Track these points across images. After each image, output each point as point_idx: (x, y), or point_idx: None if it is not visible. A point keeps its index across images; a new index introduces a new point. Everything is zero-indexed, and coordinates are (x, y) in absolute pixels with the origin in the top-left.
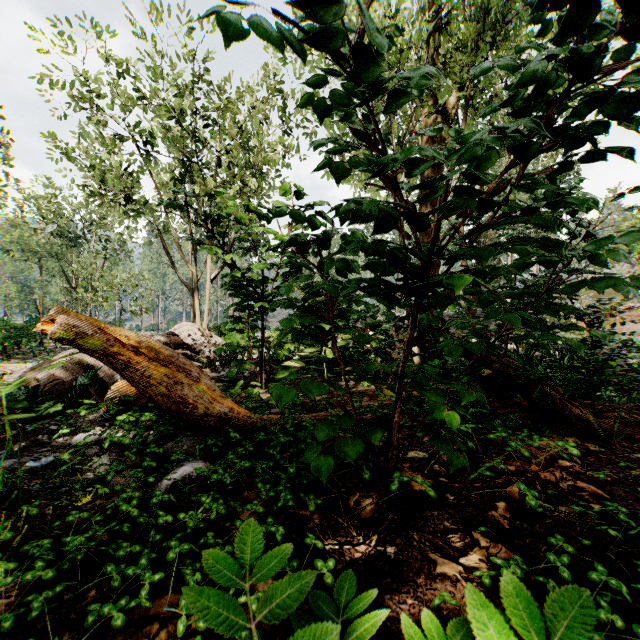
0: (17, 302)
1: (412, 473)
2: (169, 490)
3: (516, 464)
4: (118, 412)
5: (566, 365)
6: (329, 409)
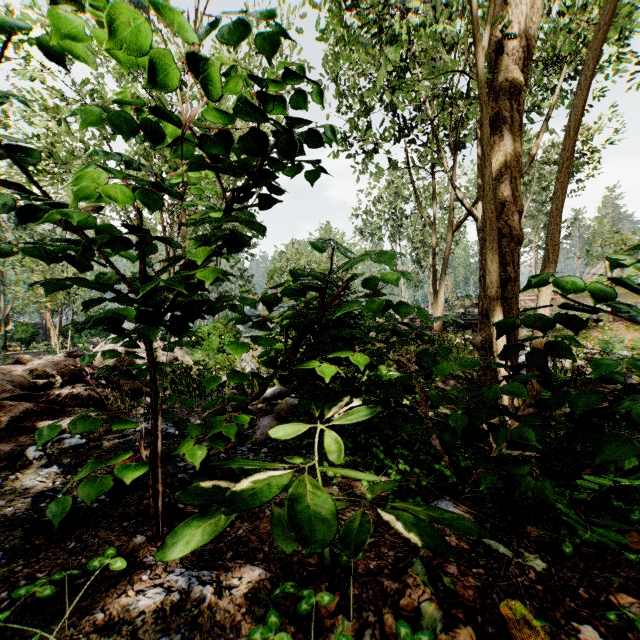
0: None
1: None
2: None
3: None
4: None
5: None
6: None
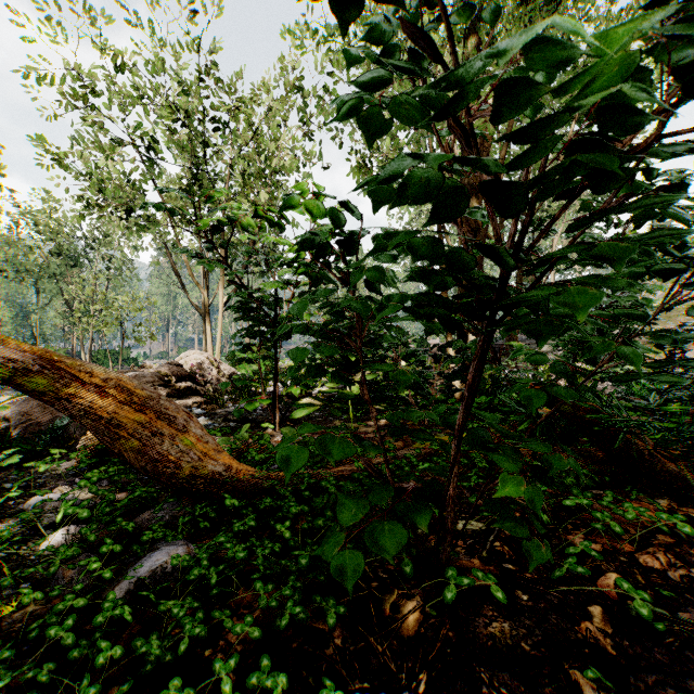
0: (11, 327)
1: (468, 559)
2: (132, 590)
3: (602, 541)
4: (95, 463)
5: (651, 406)
6: (355, 462)
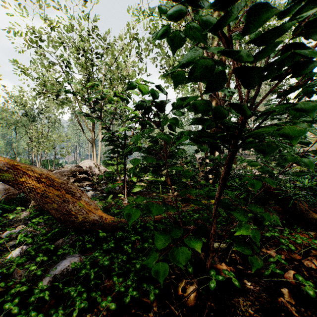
0: (4, 149)
1: (219, 263)
2: (51, 281)
3: (284, 253)
4: (38, 214)
5: (305, 187)
6: (163, 214)
